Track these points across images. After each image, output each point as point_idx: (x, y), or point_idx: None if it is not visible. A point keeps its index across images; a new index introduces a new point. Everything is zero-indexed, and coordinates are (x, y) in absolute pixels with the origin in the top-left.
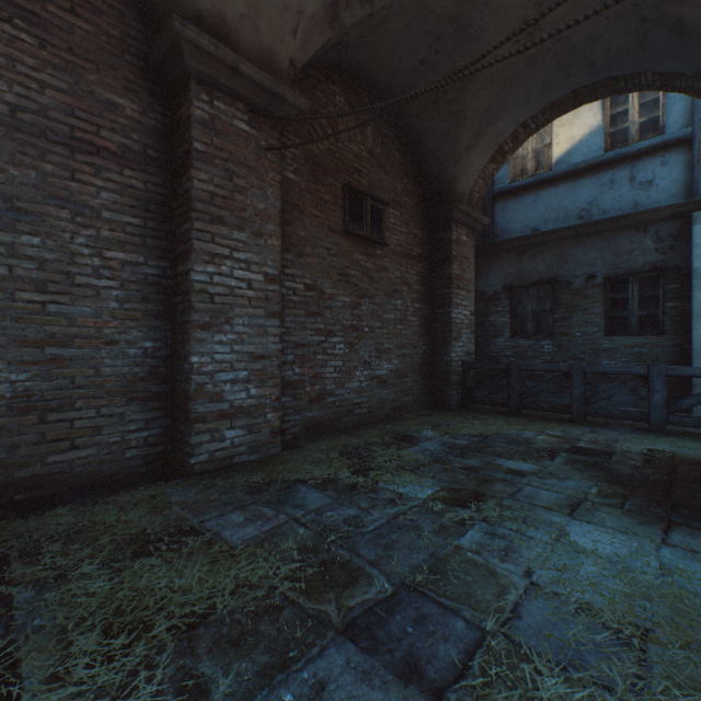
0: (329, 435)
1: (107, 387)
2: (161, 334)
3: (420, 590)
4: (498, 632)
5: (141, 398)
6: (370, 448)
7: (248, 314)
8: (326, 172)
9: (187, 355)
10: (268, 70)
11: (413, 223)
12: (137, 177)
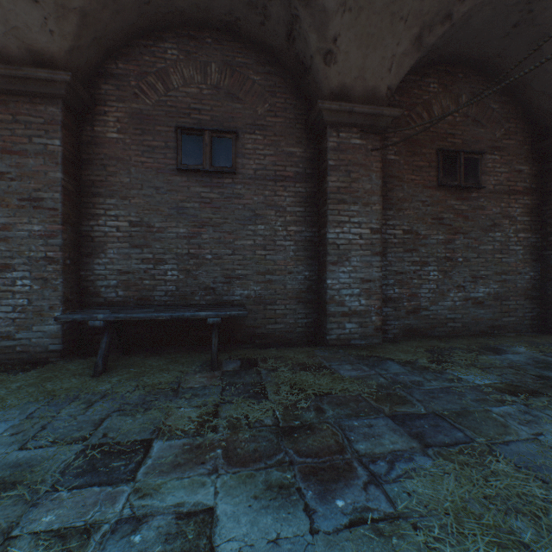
0: (421, 338)
1: (289, 295)
2: (312, 268)
3: (442, 417)
4: (483, 443)
5: (303, 301)
6: (452, 350)
7: (359, 255)
8: (421, 145)
9: (325, 279)
10: (372, 100)
11: (516, 161)
12: (301, 186)
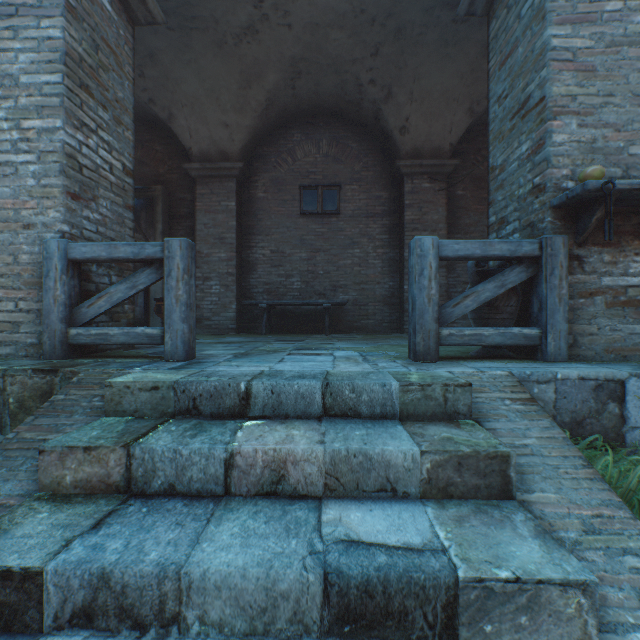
0: None
1: (377, 299)
2: (395, 279)
3: None
4: None
5: (388, 304)
6: None
7: None
8: (485, 181)
9: (403, 286)
10: (438, 154)
11: None
12: (387, 220)
